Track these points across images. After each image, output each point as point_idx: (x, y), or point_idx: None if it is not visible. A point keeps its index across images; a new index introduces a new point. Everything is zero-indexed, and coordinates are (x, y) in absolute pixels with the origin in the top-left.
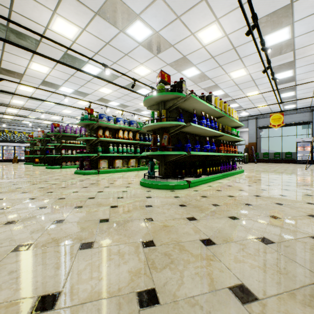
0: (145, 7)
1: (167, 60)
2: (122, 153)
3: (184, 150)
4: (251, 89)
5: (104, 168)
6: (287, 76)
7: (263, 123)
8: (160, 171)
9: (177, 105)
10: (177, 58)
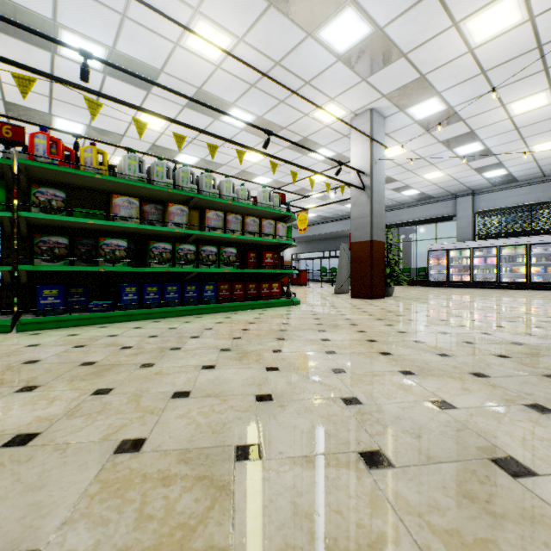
0: (48, 107)
1: (138, 149)
2: None
3: None
4: (305, 173)
5: None
6: (330, 156)
7: (390, 220)
8: None
9: None
10: (147, 146)
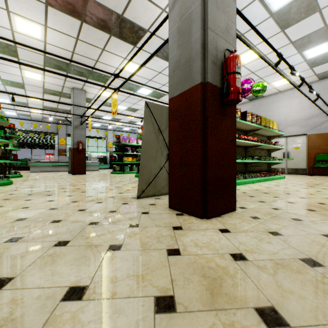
0: None
1: None
2: None
3: None
4: None
5: None
6: None
7: None
8: None
9: None
10: None
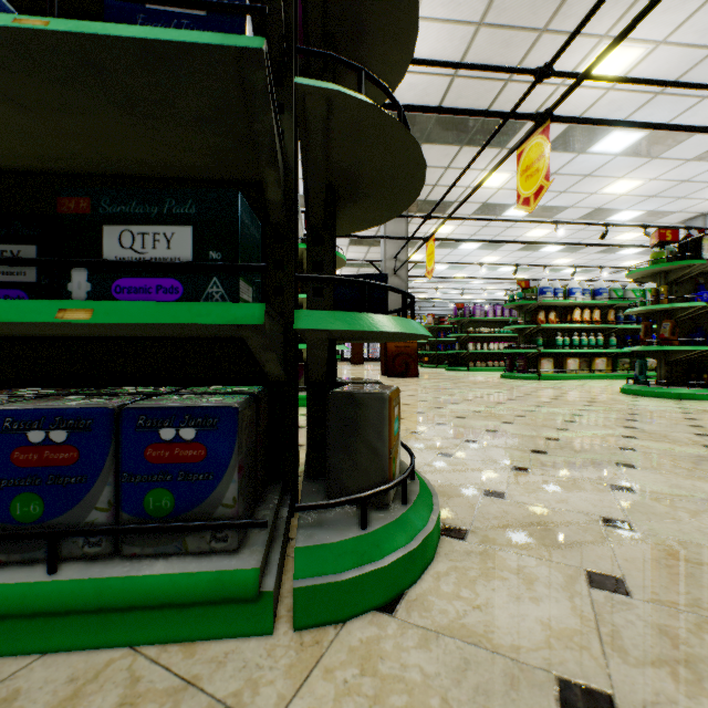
0: (629, 114)
1: (684, 155)
2: (579, 348)
3: (706, 344)
4: None
5: (547, 371)
6: None
7: None
8: (657, 375)
9: (690, 275)
10: None
